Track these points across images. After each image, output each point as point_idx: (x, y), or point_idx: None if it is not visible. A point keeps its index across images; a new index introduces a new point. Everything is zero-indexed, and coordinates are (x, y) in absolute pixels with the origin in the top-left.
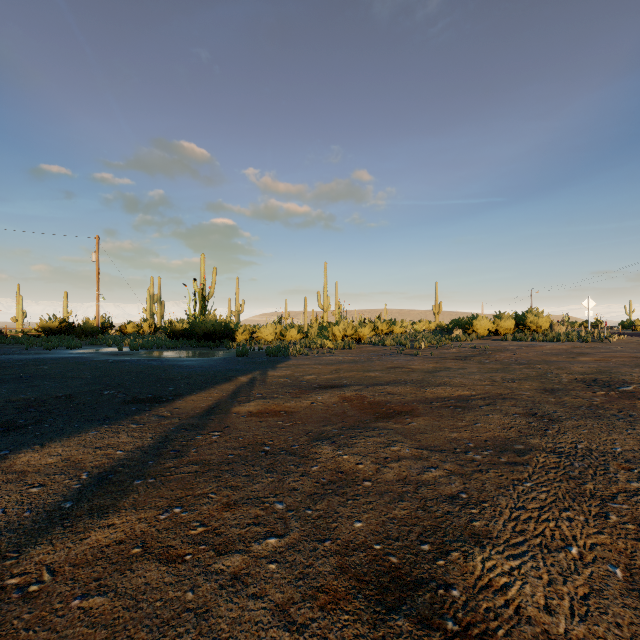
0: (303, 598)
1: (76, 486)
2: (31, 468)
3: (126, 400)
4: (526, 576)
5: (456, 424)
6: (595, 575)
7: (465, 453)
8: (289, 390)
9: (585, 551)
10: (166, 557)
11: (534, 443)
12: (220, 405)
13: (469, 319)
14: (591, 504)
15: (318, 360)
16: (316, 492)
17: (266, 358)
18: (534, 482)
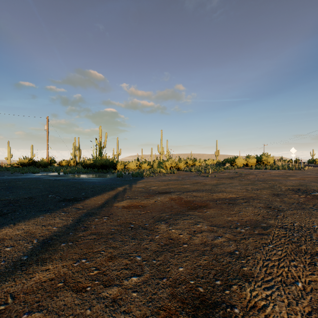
0: (151, 314)
1: (30, 247)
2: (7, 237)
3: (60, 200)
4: (275, 300)
5: (230, 212)
6: (313, 299)
7: (236, 228)
8: (143, 194)
9: (306, 285)
10: (76, 288)
11: (271, 223)
12: (108, 202)
13: (233, 158)
14: (306, 257)
15: (158, 179)
16: (158, 250)
17: (132, 178)
18: (274, 245)
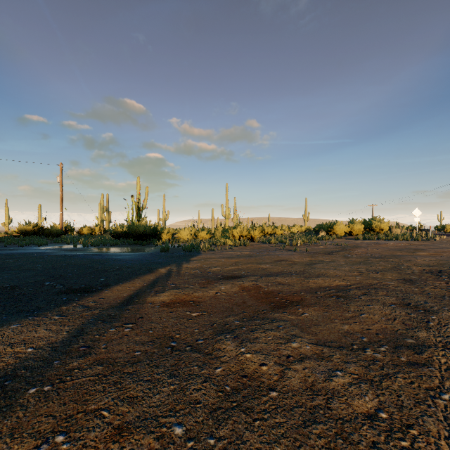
0: None
1: None
2: None
3: (61, 290)
4: None
5: (344, 315)
6: None
7: (364, 350)
8: (198, 280)
9: None
10: None
11: (423, 337)
12: (139, 295)
13: (330, 224)
14: None
15: (222, 254)
16: (219, 406)
17: (182, 253)
18: None
